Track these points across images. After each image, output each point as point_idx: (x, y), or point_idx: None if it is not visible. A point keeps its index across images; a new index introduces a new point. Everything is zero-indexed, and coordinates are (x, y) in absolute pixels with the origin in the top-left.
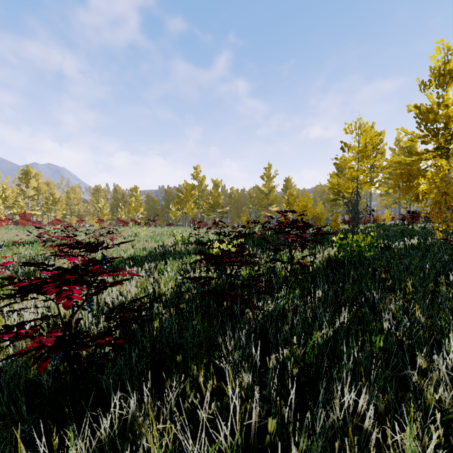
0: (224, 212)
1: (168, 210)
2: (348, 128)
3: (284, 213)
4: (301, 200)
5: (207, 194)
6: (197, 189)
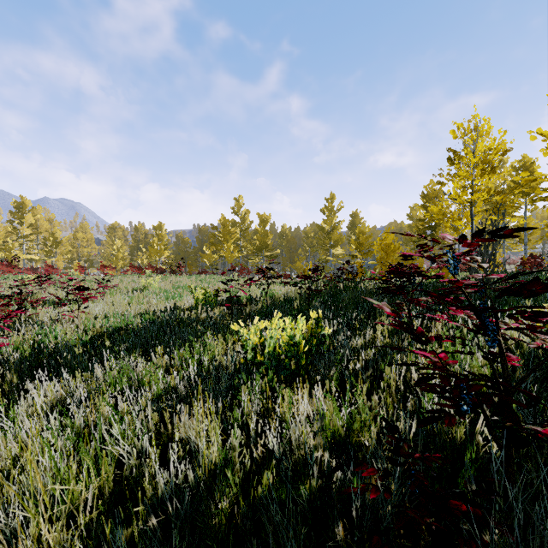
0: (274, 256)
1: (200, 253)
2: (458, 129)
3: (353, 257)
4: (385, 238)
5: (251, 233)
6: (238, 226)
